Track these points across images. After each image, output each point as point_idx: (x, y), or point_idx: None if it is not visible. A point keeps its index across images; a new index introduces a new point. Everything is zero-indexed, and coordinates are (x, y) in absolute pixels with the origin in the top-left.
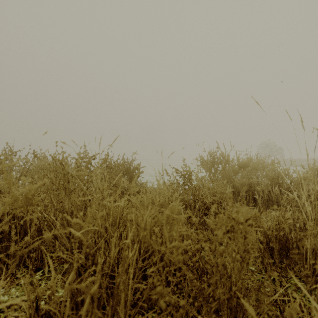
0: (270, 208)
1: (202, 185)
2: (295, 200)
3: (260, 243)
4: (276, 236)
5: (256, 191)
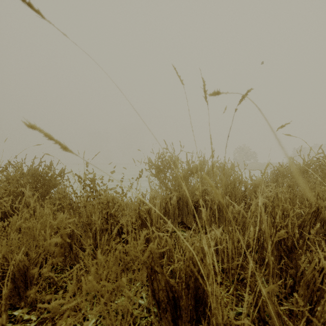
0: (221, 221)
1: (112, 199)
2: (241, 214)
3: (156, 302)
4: (187, 284)
5: (206, 201)
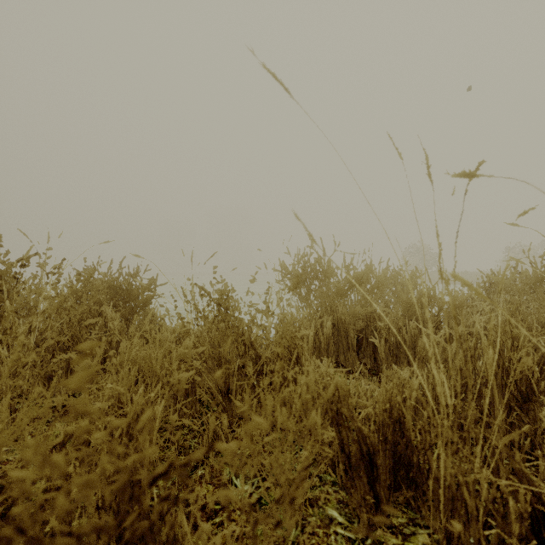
0: (402, 362)
1: (253, 320)
2: (440, 348)
3: (346, 457)
4: (385, 436)
5: (377, 329)
